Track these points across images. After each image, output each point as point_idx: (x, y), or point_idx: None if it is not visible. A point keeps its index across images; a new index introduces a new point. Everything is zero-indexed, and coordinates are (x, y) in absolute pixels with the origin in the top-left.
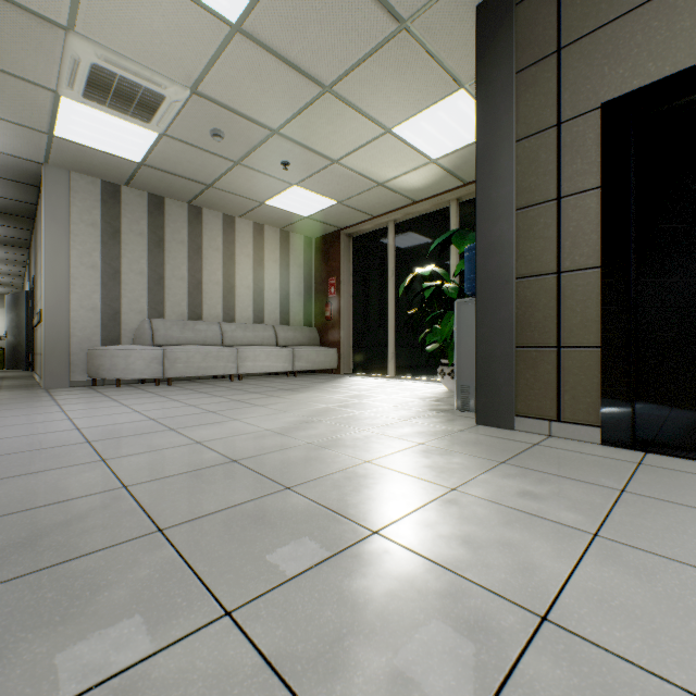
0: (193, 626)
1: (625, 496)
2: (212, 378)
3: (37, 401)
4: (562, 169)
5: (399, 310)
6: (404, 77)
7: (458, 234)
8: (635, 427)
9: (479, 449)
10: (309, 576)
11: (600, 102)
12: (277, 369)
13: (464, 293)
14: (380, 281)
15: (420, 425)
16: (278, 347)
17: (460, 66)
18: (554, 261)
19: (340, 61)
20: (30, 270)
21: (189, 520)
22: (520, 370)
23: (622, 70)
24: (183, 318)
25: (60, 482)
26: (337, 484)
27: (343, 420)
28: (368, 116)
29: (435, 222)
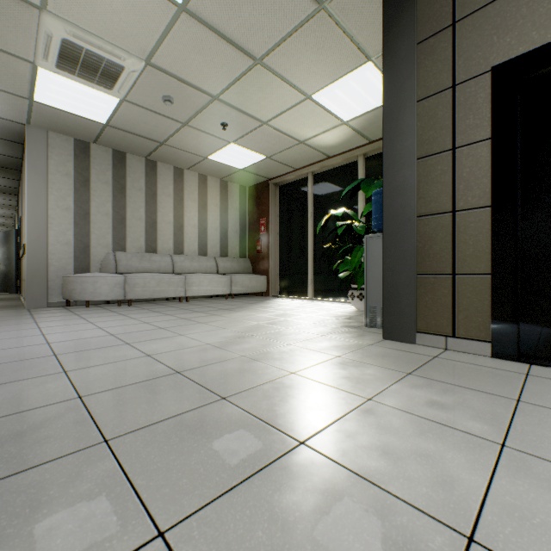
0: (125, 550)
1: (522, 406)
2: (165, 300)
3: (19, 319)
4: (457, 123)
5: (316, 245)
6: (321, 51)
7: (365, 182)
8: (520, 342)
9: (387, 361)
10: (241, 491)
11: (490, 66)
12: (218, 292)
13: (370, 230)
14: (301, 221)
15: (336, 340)
16: (219, 274)
17: (368, 42)
18: (449, 202)
19: (269, 37)
20: (19, 212)
21: (133, 430)
22: (420, 293)
23: (509, 38)
24: (141, 251)
25: (23, 392)
26: (267, 394)
27: (271, 335)
28: (291, 85)
29: (346, 173)
